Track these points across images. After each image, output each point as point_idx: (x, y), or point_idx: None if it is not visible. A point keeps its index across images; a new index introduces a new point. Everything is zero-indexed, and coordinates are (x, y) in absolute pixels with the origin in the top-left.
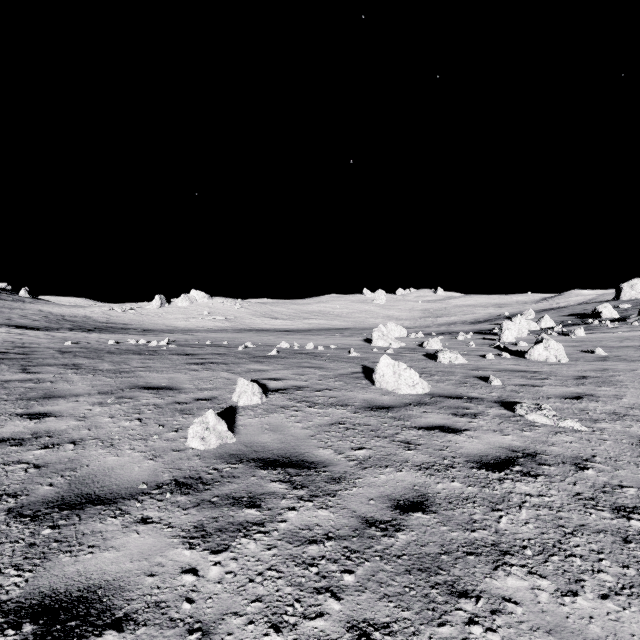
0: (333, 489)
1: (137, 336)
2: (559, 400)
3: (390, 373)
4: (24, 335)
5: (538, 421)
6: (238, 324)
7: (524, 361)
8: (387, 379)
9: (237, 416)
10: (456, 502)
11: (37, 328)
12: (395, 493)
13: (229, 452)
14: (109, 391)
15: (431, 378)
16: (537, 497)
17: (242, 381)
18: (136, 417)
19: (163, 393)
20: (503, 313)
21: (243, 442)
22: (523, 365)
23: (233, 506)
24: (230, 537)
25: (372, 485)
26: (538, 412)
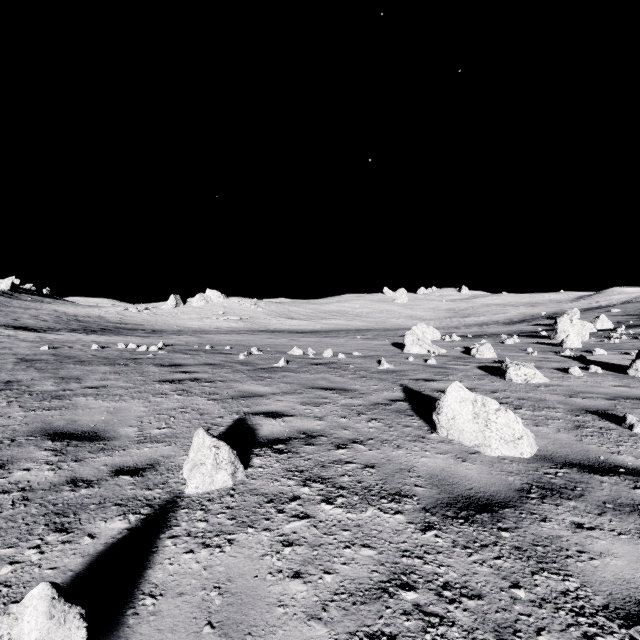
0: None
1: (137, 338)
2: None
3: (467, 415)
4: (11, 337)
5: None
6: (253, 324)
7: (631, 379)
8: (461, 425)
9: (163, 540)
10: None
11: (36, 329)
12: None
13: None
14: None
15: (519, 414)
16: None
17: (200, 438)
18: None
19: (71, 450)
20: (538, 313)
21: None
22: (638, 387)
23: None
24: None
25: None
26: None
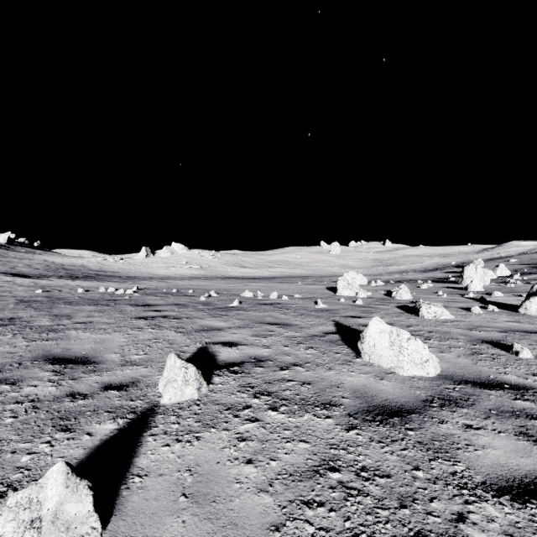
0: None
1: (115, 283)
2: None
3: (385, 343)
4: (10, 282)
5: None
6: (211, 272)
7: (521, 316)
8: (380, 351)
9: (146, 437)
10: None
11: (30, 276)
12: None
13: None
14: None
15: (428, 343)
16: None
17: (172, 360)
18: None
19: (68, 371)
20: (449, 262)
21: None
22: (526, 322)
23: None
24: None
25: None
26: None
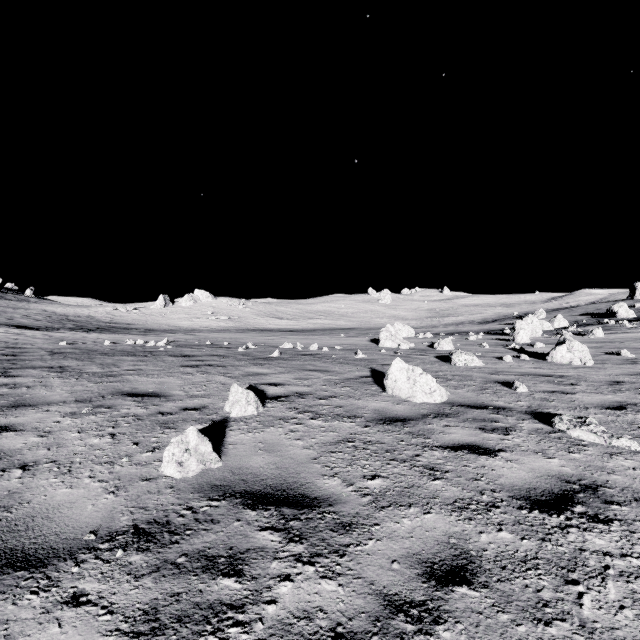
0: (342, 543)
1: (137, 336)
2: (600, 411)
3: (403, 378)
4: (21, 335)
5: (584, 438)
6: (242, 324)
7: (546, 364)
8: (400, 385)
9: (227, 431)
10: (511, 567)
11: (37, 328)
12: (425, 550)
13: (211, 482)
14: (88, 398)
15: (448, 383)
16: (621, 558)
17: (236, 388)
18: (109, 432)
19: (148, 401)
20: (512, 313)
21: (230, 467)
22: (546, 368)
23: (204, 572)
24: (192, 634)
25: (393, 536)
26: (583, 427)
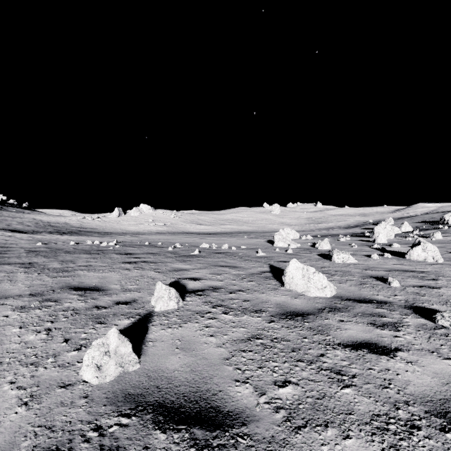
0: None
1: (96, 238)
2: None
3: (299, 276)
4: (12, 237)
5: None
6: (173, 228)
7: (405, 261)
8: (296, 281)
9: (150, 326)
10: None
11: (25, 232)
12: None
13: (126, 390)
14: (40, 292)
15: (332, 278)
16: None
17: (160, 285)
18: (46, 327)
19: (88, 295)
20: (368, 220)
21: (147, 370)
22: (407, 265)
23: None
24: None
25: None
26: None
